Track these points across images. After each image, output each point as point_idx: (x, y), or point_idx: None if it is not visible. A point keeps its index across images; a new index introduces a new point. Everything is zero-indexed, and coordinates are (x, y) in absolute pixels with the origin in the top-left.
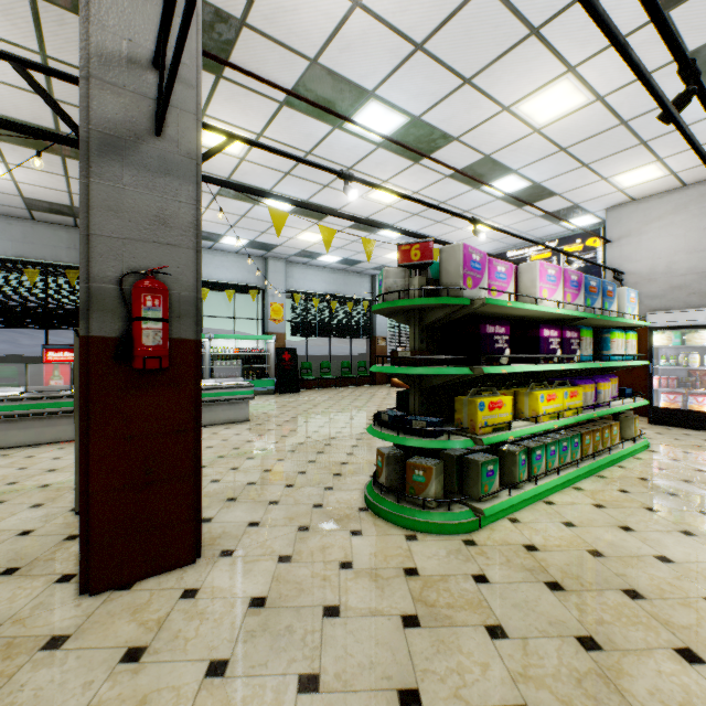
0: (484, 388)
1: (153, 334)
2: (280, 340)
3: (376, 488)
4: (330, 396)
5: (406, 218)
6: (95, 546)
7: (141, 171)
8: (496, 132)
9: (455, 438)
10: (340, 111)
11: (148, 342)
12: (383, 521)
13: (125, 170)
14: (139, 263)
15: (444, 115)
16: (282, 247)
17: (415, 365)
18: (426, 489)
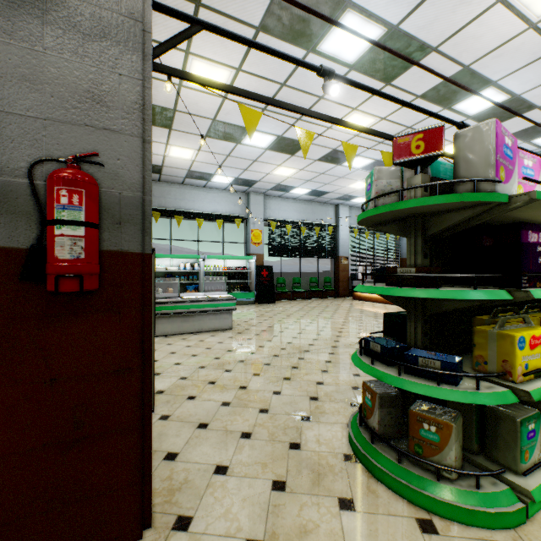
0: (515, 317)
1: (70, 243)
2: (259, 259)
3: (364, 430)
4: (300, 307)
5: (371, 147)
6: (3, 527)
7: (68, 32)
8: (482, 35)
9: (484, 387)
10: (314, 31)
11: (62, 254)
12: (378, 484)
13: (45, 29)
14: (65, 151)
15: (425, 19)
16: (261, 182)
17: (423, 286)
18: (441, 451)
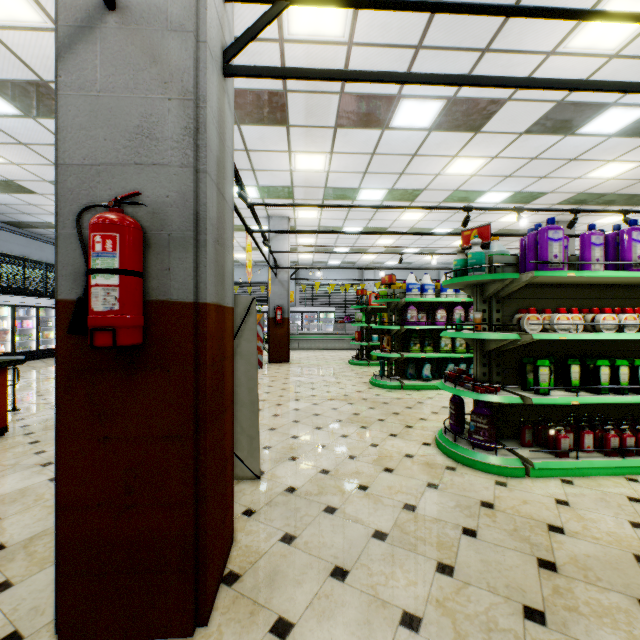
0: None
1: None
2: None
3: None
4: None
5: None
6: None
7: None
8: None
9: None
10: None
11: None
12: None
13: None
14: None
15: None
16: None
17: None
18: None
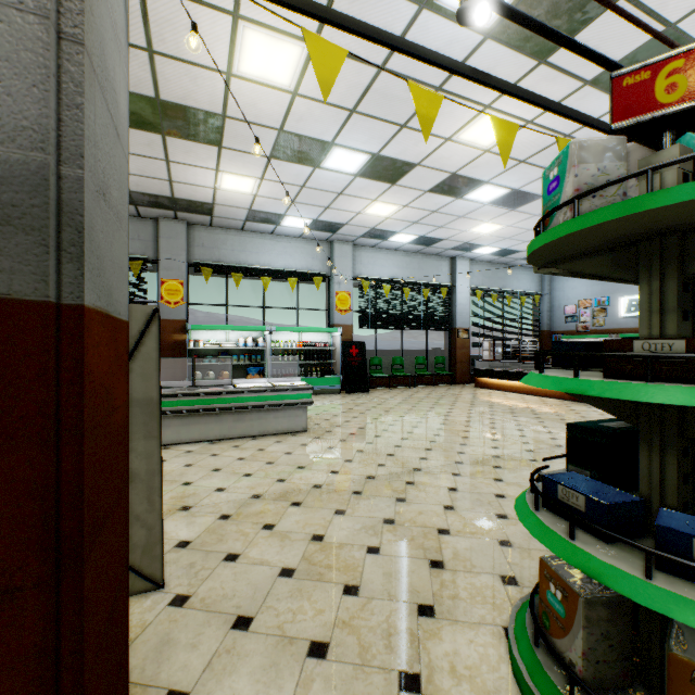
0: None
1: None
2: (347, 332)
3: (547, 660)
4: (404, 398)
5: (507, 170)
6: None
7: None
8: None
9: None
10: None
11: None
12: None
13: None
14: None
15: None
16: (349, 226)
17: None
18: None
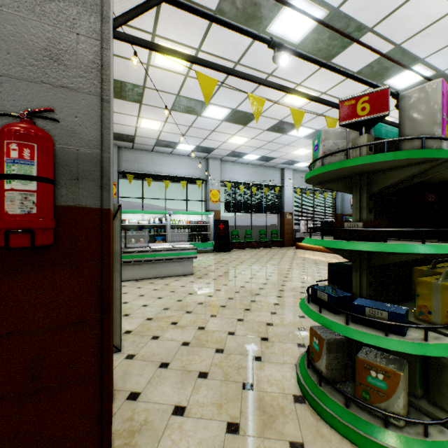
0: None
1: (21, 198)
2: (217, 215)
3: (312, 373)
4: (252, 255)
5: (312, 119)
6: None
7: None
8: (413, 16)
9: (432, 338)
10: (264, 13)
11: (12, 209)
12: (327, 427)
13: None
14: (22, 108)
15: (362, 1)
16: (218, 150)
17: (370, 239)
18: (388, 399)
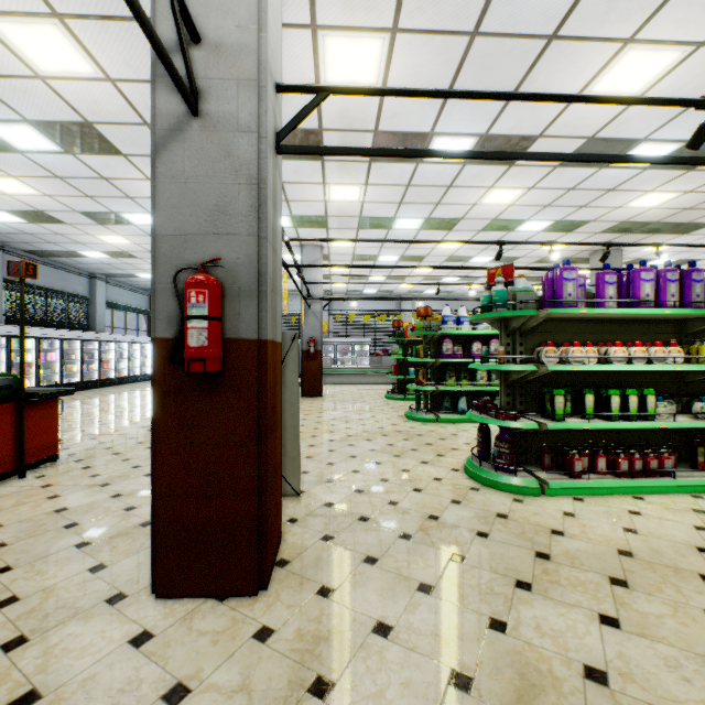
0: None
1: None
2: None
3: None
4: None
5: None
6: None
7: None
8: None
9: None
10: None
11: None
12: None
13: None
14: None
15: (696, 257)
16: None
17: None
18: None
